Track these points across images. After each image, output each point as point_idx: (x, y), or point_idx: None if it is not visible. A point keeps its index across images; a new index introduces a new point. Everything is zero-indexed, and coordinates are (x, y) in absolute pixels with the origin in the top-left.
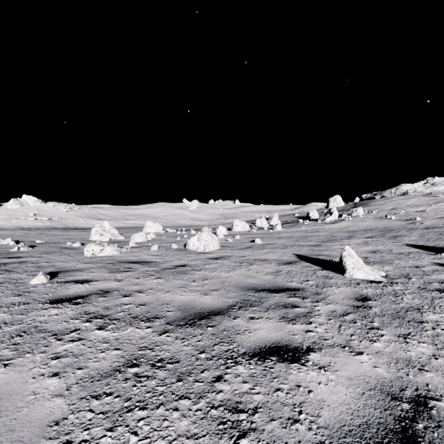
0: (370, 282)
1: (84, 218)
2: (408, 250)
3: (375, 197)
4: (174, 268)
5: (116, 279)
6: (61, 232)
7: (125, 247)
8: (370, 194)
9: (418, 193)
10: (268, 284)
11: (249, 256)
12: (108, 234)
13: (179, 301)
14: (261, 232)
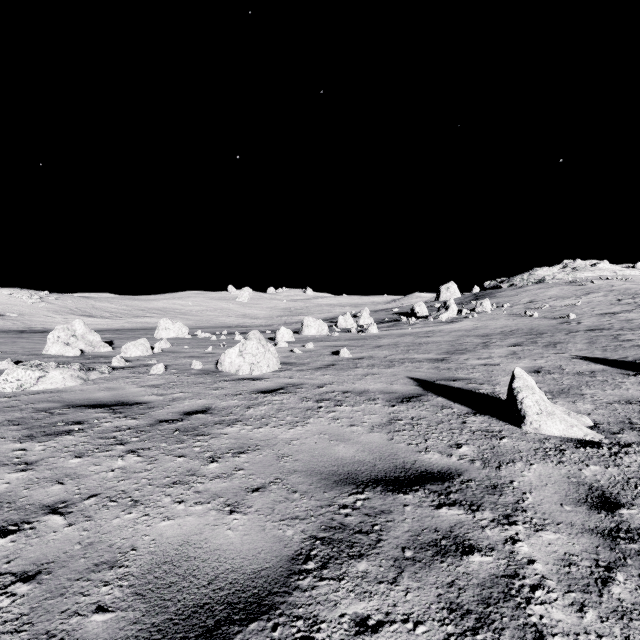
0: (580, 443)
1: (63, 315)
2: (586, 366)
3: (502, 285)
4: (180, 418)
5: (23, 460)
6: (5, 339)
7: (99, 369)
8: (494, 281)
9: (559, 281)
10: (379, 459)
11: (332, 384)
12: (81, 342)
13: (151, 547)
14: (348, 336)
